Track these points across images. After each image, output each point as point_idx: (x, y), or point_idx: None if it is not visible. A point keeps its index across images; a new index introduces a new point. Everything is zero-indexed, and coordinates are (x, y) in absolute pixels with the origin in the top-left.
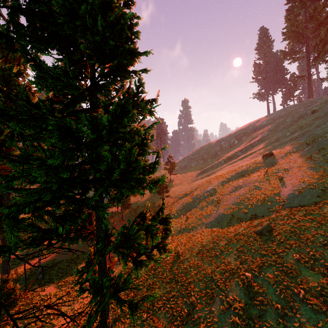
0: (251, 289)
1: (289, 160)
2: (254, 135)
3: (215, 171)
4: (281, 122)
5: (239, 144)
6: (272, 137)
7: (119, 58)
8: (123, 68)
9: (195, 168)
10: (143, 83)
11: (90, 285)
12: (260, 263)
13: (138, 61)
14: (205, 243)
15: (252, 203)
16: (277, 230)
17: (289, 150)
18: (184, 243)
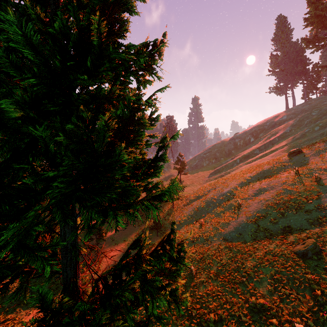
0: None
1: (325, 158)
2: (273, 131)
3: (230, 171)
4: (306, 116)
5: (255, 141)
6: (296, 133)
7: None
8: None
9: (207, 168)
10: None
11: None
12: (313, 305)
13: None
14: (225, 262)
15: (284, 211)
16: None
17: (324, 146)
18: (198, 258)
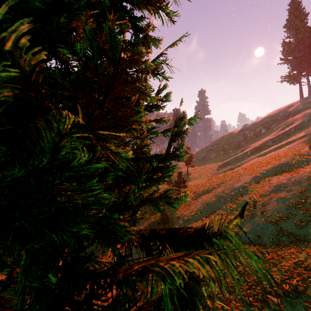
0: None
1: None
2: (288, 121)
3: (240, 164)
4: None
5: (267, 132)
6: None
7: None
8: None
9: (215, 160)
10: None
11: None
12: None
13: None
14: (243, 270)
15: None
16: None
17: None
18: None
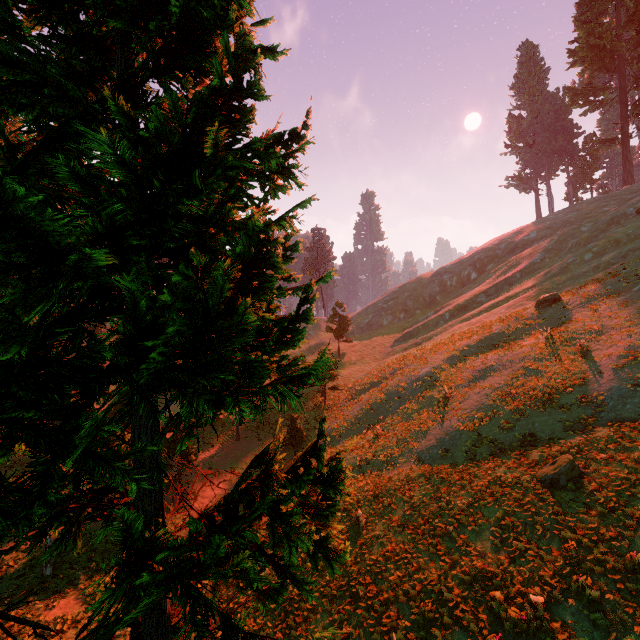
0: (547, 639)
1: (599, 312)
2: (512, 260)
3: (432, 335)
4: (570, 233)
5: (480, 279)
6: (553, 264)
7: (191, 5)
8: (207, 45)
9: (390, 329)
10: (256, 59)
11: (133, 637)
12: (562, 565)
13: (246, 10)
14: (418, 500)
15: (524, 408)
16: (594, 478)
17: (597, 290)
18: (371, 496)
